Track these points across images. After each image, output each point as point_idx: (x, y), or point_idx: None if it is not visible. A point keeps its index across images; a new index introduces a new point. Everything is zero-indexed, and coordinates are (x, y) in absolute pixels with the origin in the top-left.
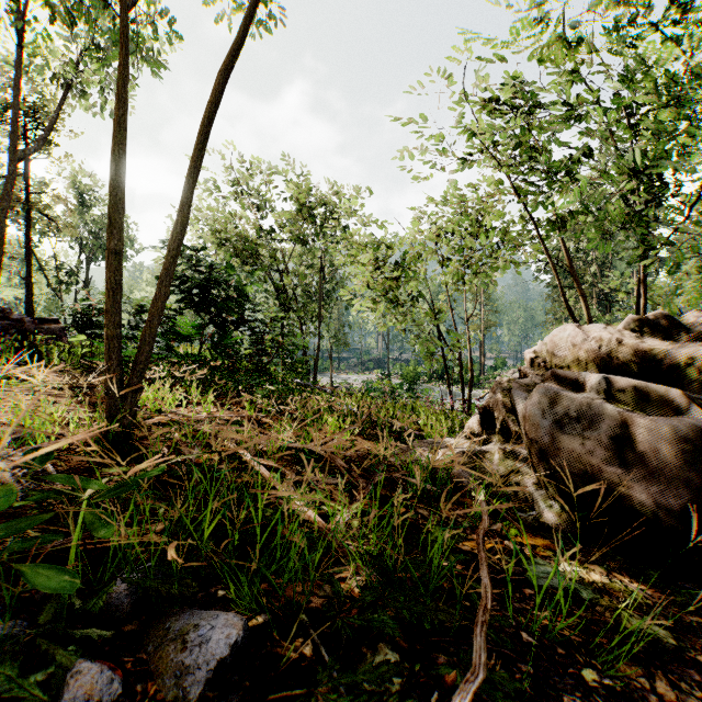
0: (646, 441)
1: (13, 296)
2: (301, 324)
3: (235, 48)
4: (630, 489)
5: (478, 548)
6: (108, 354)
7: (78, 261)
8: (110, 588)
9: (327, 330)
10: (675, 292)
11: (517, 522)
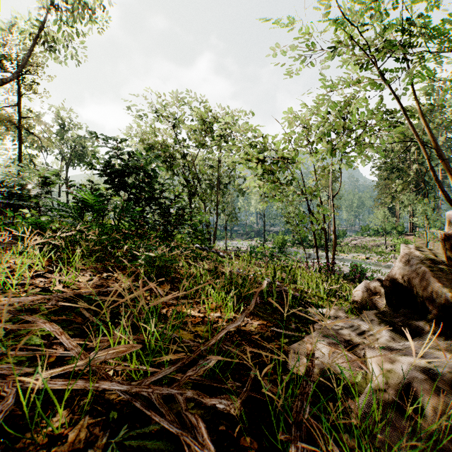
0: None
1: None
2: (204, 206)
3: None
4: None
5: None
6: None
7: (60, 166)
8: None
9: (222, 210)
10: None
11: None
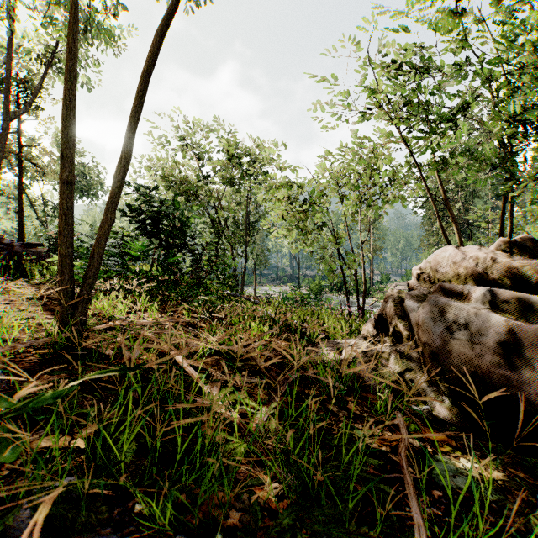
0: (533, 347)
1: (10, 227)
2: (231, 248)
3: (172, 12)
4: (518, 390)
5: (403, 472)
6: (61, 270)
7: None
8: (11, 516)
9: (251, 253)
10: (535, 220)
11: (414, 416)
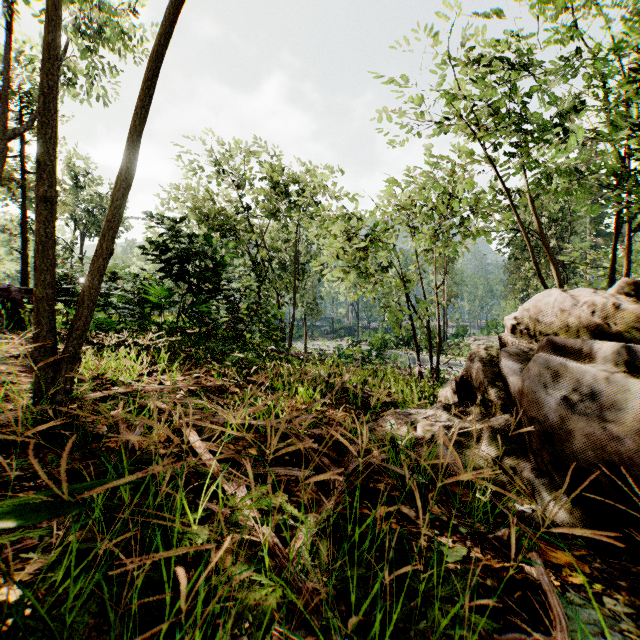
0: None
1: (14, 269)
2: (277, 294)
3: None
4: None
5: None
6: (37, 319)
7: (73, 237)
8: None
9: (301, 300)
10: None
11: (521, 521)
